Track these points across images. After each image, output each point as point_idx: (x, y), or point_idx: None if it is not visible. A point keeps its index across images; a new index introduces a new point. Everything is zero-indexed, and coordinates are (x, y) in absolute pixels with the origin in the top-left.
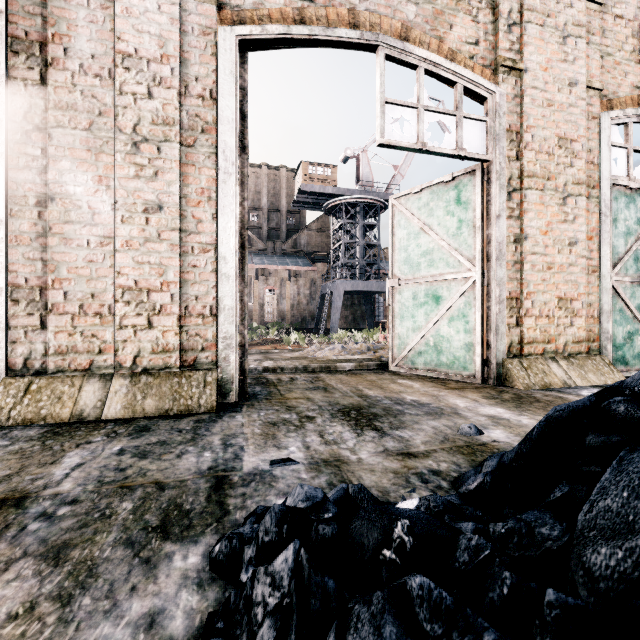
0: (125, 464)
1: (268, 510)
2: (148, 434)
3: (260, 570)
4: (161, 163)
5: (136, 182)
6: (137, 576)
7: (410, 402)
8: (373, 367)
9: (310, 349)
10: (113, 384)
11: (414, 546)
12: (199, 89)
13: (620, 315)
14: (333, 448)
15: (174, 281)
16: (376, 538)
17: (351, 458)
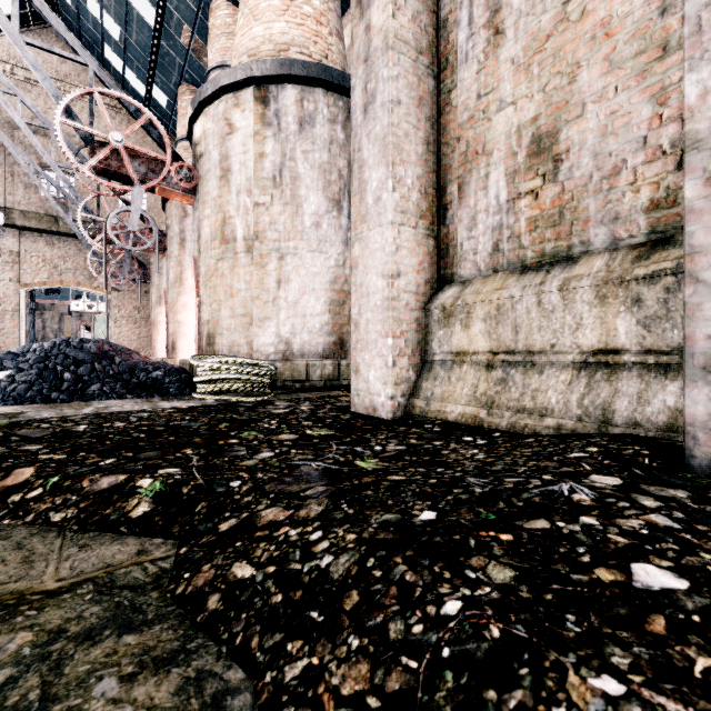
0: None
1: None
2: None
3: None
4: (4, 320)
5: None
6: None
7: None
8: None
9: None
10: None
11: None
12: (15, 302)
13: None
14: None
15: (8, 345)
16: None
17: None
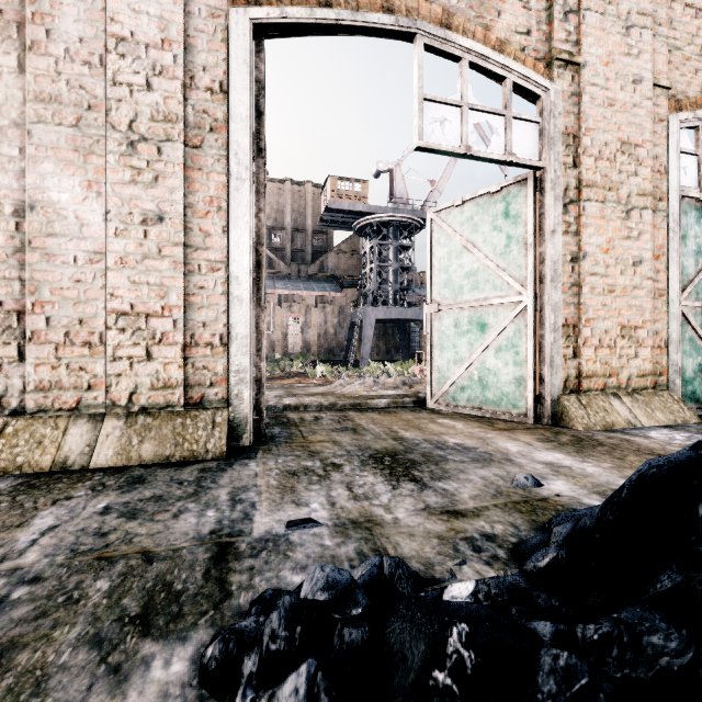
0: (108, 527)
1: (279, 596)
2: (142, 487)
3: (260, 701)
4: (162, 166)
5: (132, 188)
6: (99, 694)
7: (453, 446)
8: (409, 404)
9: (338, 383)
10: (104, 426)
11: (477, 666)
12: (207, 81)
13: (690, 345)
14: (363, 505)
15: (177, 305)
16: (423, 652)
17: (385, 518)
